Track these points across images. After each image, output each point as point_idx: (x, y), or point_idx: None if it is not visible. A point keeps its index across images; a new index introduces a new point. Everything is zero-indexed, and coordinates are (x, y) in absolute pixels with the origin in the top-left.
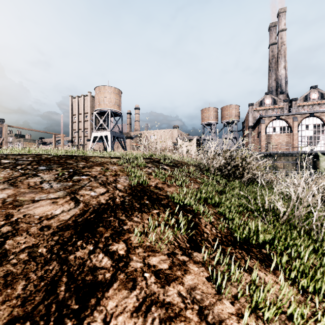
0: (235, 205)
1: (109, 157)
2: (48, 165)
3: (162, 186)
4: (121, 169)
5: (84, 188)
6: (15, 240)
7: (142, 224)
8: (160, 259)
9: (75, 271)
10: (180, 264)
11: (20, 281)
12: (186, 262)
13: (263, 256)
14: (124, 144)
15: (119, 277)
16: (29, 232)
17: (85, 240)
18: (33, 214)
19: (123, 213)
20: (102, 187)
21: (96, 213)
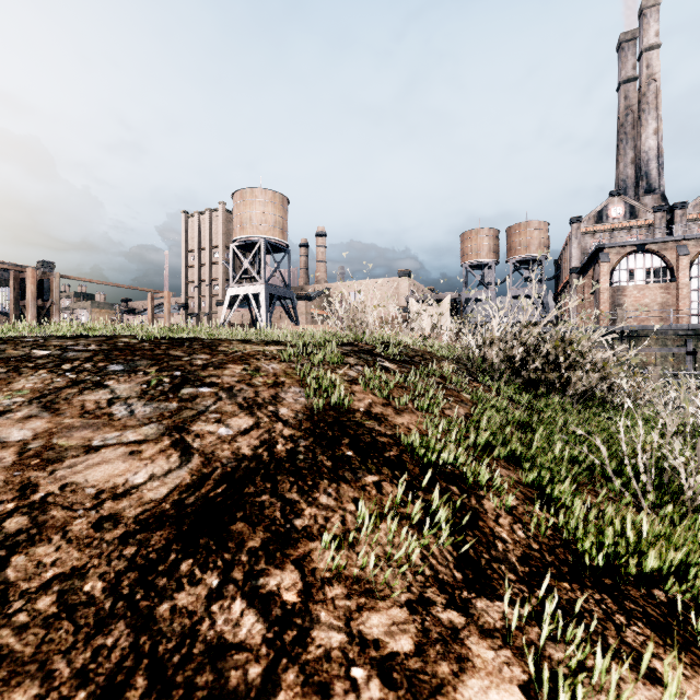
0: (562, 461)
1: (261, 341)
2: (129, 361)
3: (382, 412)
4: (287, 371)
5: (204, 416)
6: (33, 555)
7: (340, 515)
8: (390, 619)
9: (170, 657)
10: (445, 637)
11: (26, 684)
12: (459, 630)
13: (662, 613)
14: (294, 312)
15: (283, 679)
16: (67, 534)
17: (199, 558)
18: (84, 482)
19: (292, 482)
20: (244, 414)
21: (229, 482)
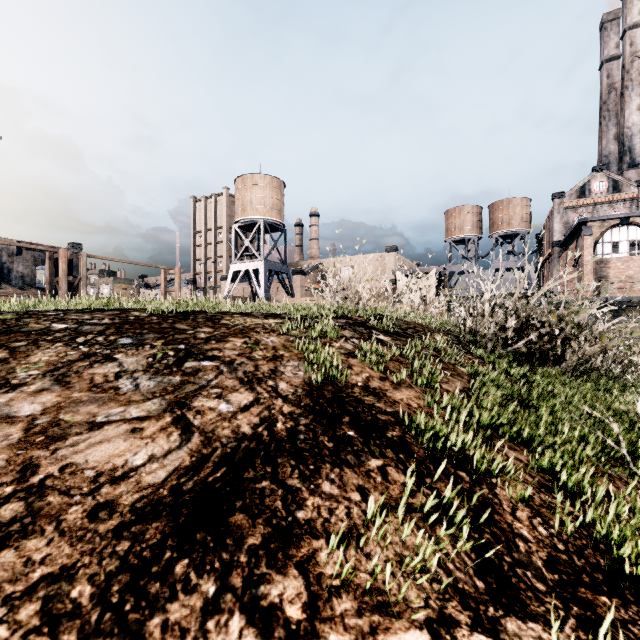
0: (572, 441)
1: (261, 314)
2: (137, 334)
3: (380, 386)
4: (285, 344)
5: (205, 391)
6: (23, 550)
7: (345, 506)
8: None
9: None
10: None
11: None
12: None
13: None
14: (290, 286)
15: None
16: (61, 524)
17: (195, 558)
18: (84, 463)
19: (293, 465)
20: (245, 388)
21: (228, 465)
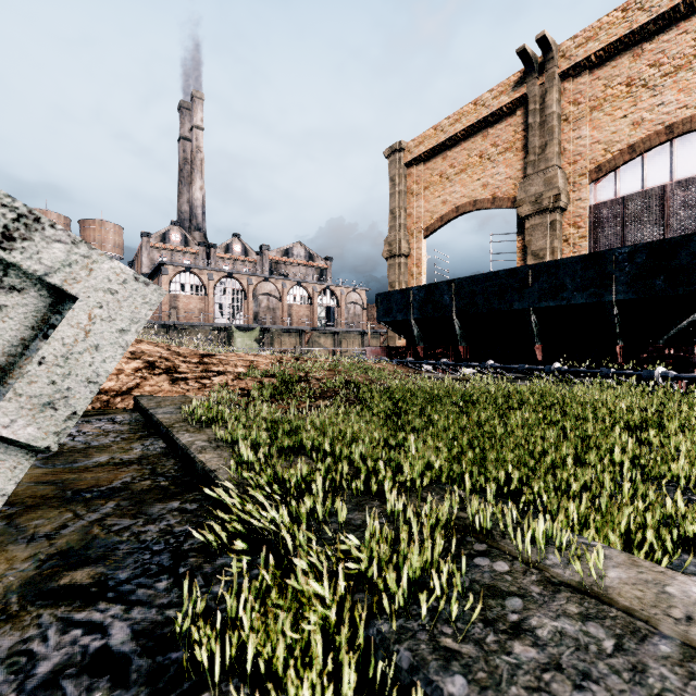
0: None
1: None
2: None
3: None
4: None
5: None
6: None
7: None
8: None
9: None
10: None
11: None
12: None
13: None
14: None
15: None
16: None
17: None
18: None
19: None
20: None
21: None
